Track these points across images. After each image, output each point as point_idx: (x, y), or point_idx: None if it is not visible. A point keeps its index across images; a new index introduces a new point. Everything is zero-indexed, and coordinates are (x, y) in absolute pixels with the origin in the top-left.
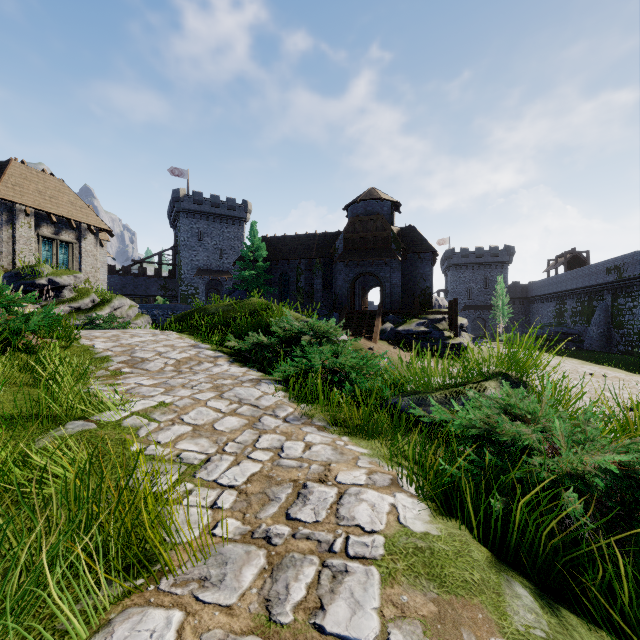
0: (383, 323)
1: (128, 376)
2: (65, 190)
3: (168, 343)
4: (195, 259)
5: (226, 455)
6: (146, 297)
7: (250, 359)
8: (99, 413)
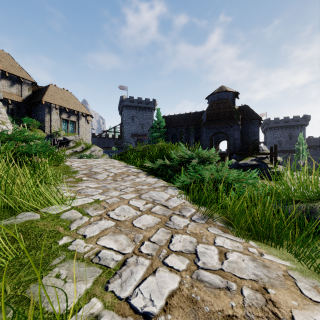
0: (229, 159)
1: (84, 182)
2: (72, 97)
3: (111, 164)
4: (130, 129)
5: (142, 257)
6: (108, 148)
7: (158, 174)
8: (41, 207)
